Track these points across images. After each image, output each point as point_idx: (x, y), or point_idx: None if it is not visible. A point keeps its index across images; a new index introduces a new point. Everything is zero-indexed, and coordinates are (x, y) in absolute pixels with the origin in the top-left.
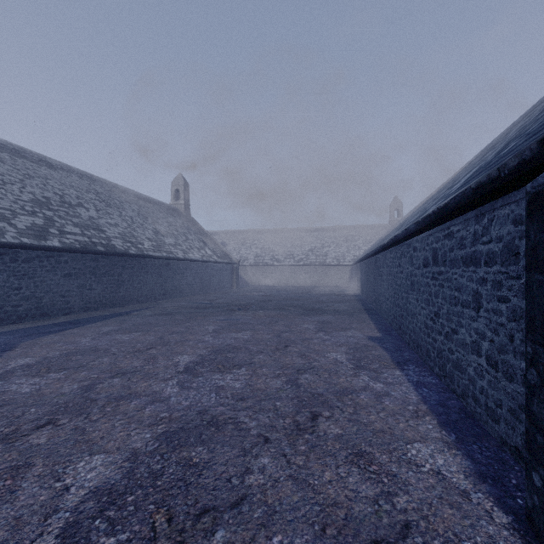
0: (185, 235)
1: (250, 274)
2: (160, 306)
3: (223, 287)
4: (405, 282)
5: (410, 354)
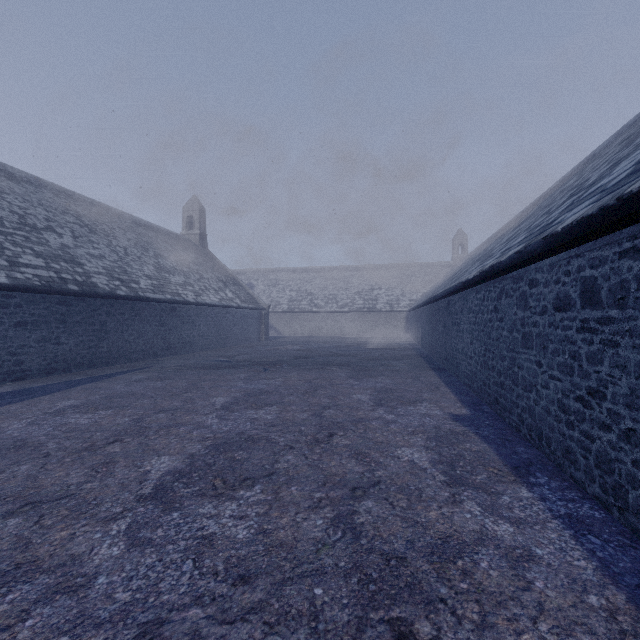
0: (199, 272)
1: (283, 322)
2: (158, 365)
3: (249, 339)
4: (510, 335)
5: (526, 448)
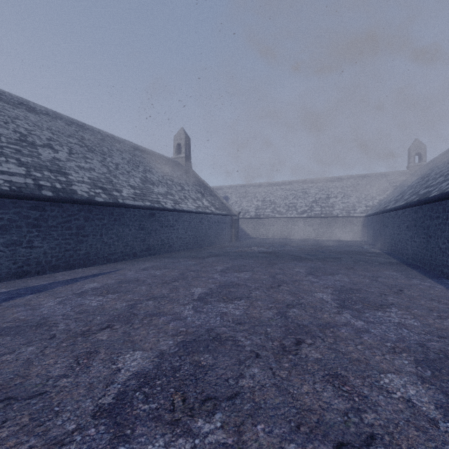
0: (181, 185)
1: (251, 226)
2: (127, 268)
3: (222, 240)
4: None
5: None
